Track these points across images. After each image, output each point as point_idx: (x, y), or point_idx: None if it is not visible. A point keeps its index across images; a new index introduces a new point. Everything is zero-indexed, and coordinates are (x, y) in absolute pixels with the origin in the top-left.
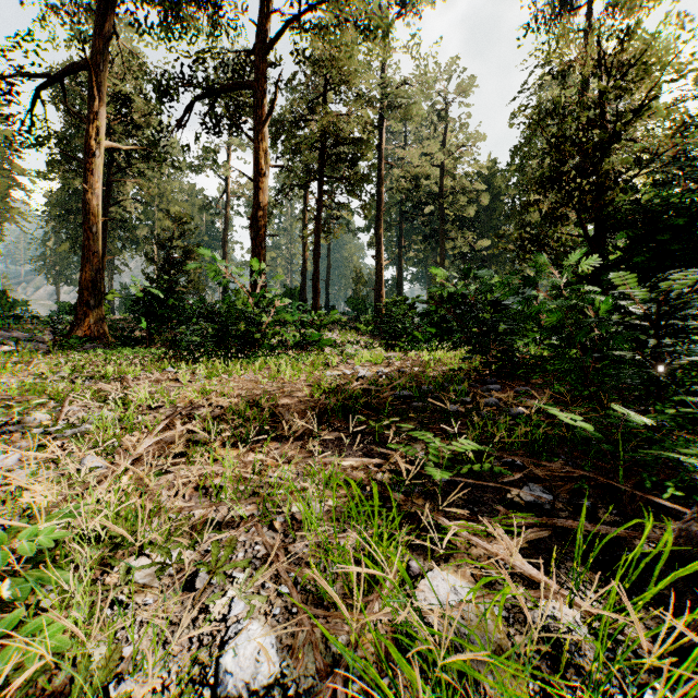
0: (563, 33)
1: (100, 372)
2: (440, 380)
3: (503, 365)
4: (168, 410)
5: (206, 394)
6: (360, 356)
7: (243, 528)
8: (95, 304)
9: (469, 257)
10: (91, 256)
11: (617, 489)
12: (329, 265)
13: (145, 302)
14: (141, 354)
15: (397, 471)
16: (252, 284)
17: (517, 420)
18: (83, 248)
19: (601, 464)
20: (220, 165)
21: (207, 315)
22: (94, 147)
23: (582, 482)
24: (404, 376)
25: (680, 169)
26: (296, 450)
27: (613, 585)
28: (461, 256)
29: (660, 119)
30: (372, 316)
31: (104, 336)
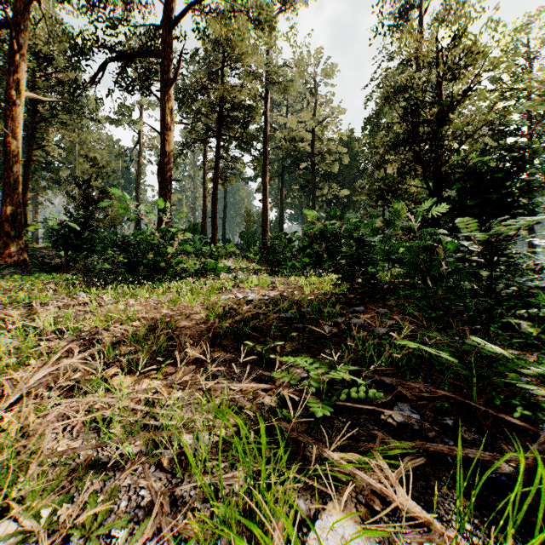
0: (402, 37)
1: (13, 297)
2: (316, 303)
3: (364, 290)
4: (72, 335)
5: (111, 318)
6: (250, 281)
7: (129, 470)
8: (16, 235)
9: (334, 203)
10: (12, 192)
11: (472, 405)
12: (226, 206)
13: (62, 234)
14: (57, 280)
15: (283, 398)
16: (159, 220)
17: (382, 341)
18: (4, 184)
19: (457, 382)
20: (134, 120)
21: (121, 245)
22: (15, 97)
23: (443, 401)
24: (286, 301)
25: (496, 139)
26: (189, 375)
27: (508, 541)
28: (328, 202)
29: (483, 99)
30: (260, 248)
31: (25, 263)
